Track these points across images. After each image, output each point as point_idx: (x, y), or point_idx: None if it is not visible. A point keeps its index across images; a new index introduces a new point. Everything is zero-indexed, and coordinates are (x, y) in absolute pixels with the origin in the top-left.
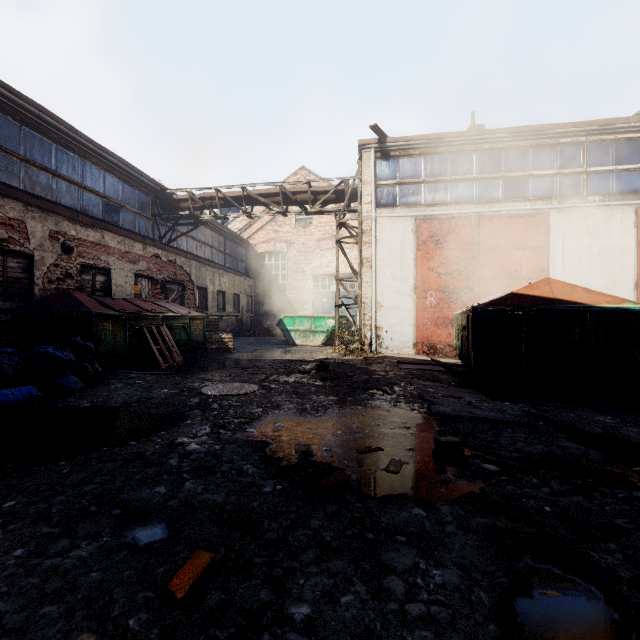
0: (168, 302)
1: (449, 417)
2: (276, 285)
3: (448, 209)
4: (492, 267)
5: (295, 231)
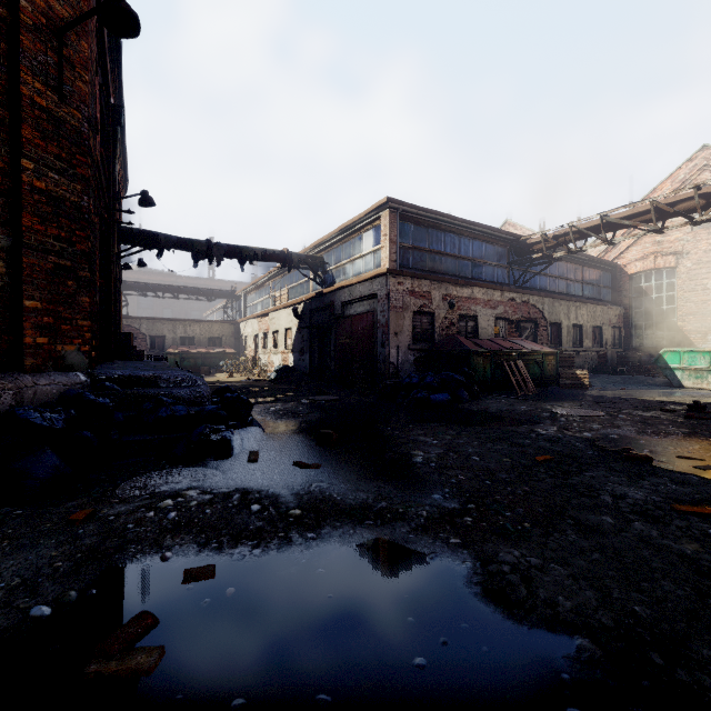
0: (522, 340)
1: None
2: (657, 311)
3: None
4: None
5: (690, 236)
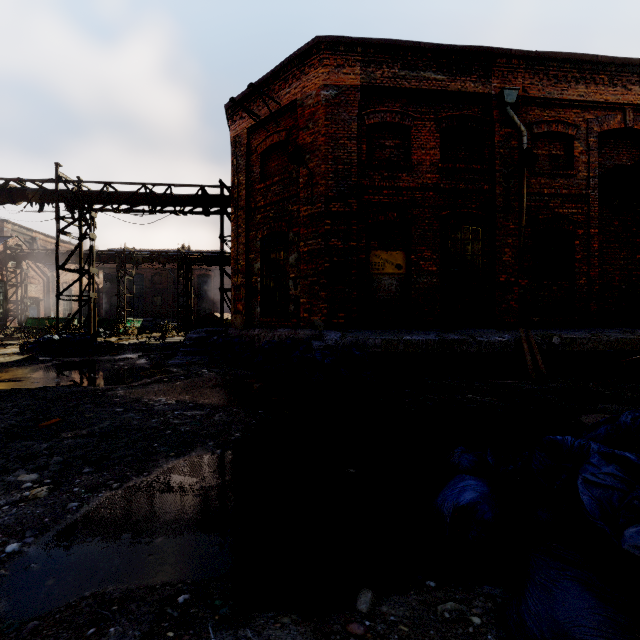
0: None
1: None
2: None
3: None
4: None
5: None
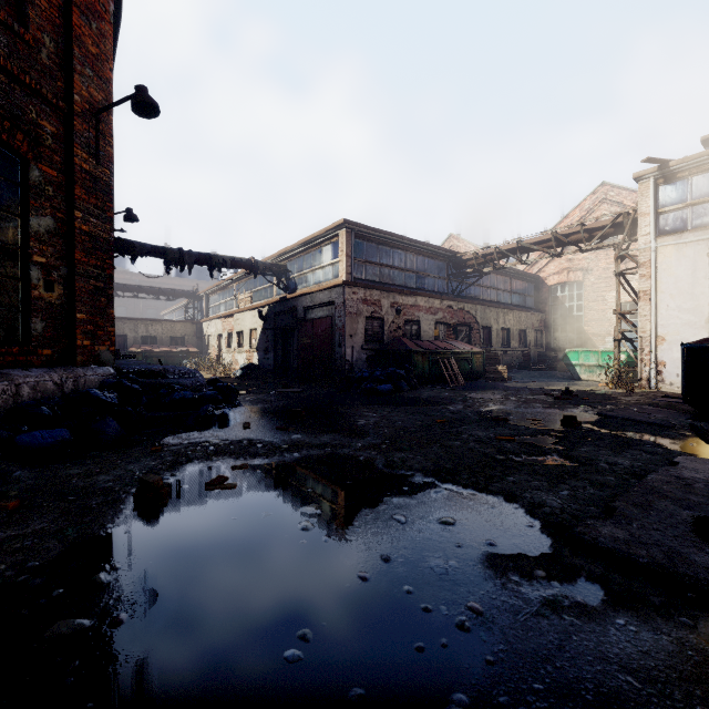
0: (457, 341)
1: (607, 417)
2: (570, 317)
3: None
4: None
5: (593, 256)
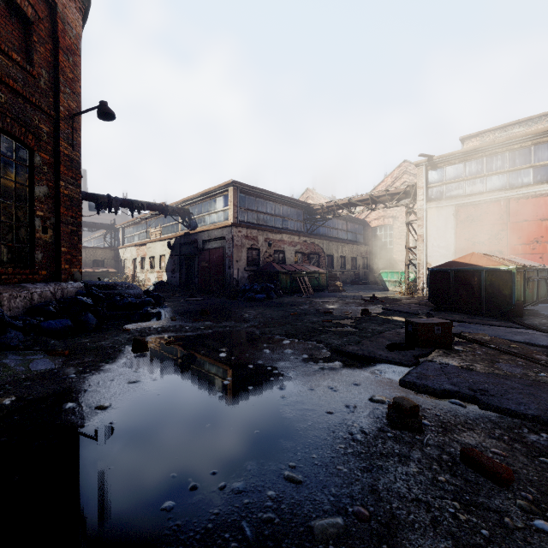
0: (309, 265)
1: (387, 310)
2: (385, 249)
3: (481, 197)
4: (519, 235)
5: (399, 209)
